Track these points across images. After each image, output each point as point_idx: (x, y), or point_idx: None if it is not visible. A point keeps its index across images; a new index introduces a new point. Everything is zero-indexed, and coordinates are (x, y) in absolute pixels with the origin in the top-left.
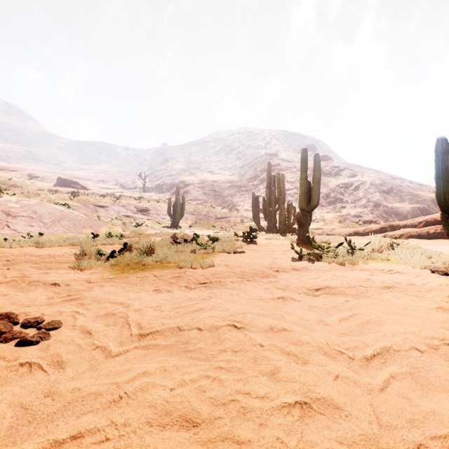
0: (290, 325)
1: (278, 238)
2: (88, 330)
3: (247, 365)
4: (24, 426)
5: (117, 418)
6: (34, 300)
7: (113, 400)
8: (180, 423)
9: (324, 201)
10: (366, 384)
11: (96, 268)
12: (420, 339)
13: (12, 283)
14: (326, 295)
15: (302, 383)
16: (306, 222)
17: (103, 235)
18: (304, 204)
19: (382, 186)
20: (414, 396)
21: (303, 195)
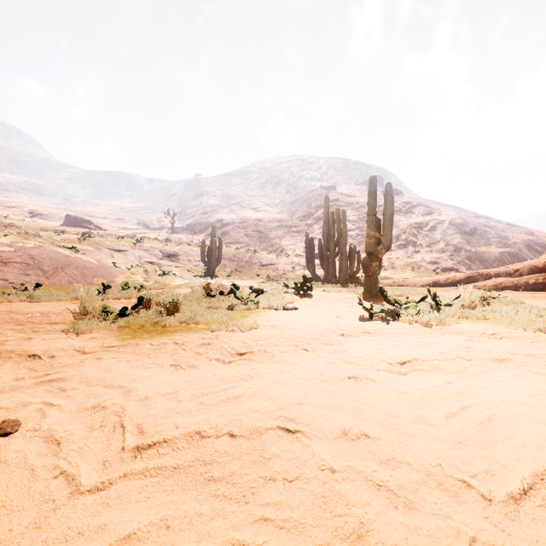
0: (374, 428)
1: (339, 290)
2: (56, 439)
3: (311, 515)
4: None
5: None
6: None
7: None
8: None
9: (393, 245)
10: None
11: (98, 331)
12: None
13: None
14: (416, 372)
15: None
16: (375, 269)
17: (119, 286)
18: (372, 247)
19: (464, 227)
20: None
21: (371, 235)
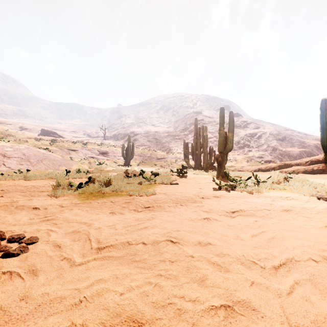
0: (214, 240)
1: (203, 173)
2: (58, 244)
3: (181, 273)
4: (1, 326)
5: (77, 319)
6: (19, 220)
7: (74, 303)
8: (128, 323)
9: (236, 146)
10: (276, 290)
11: (67, 196)
12: (314, 251)
13: (3, 207)
14: (240, 216)
15: (225, 288)
16: (224, 161)
17: (74, 171)
18: (221, 148)
19: (278, 136)
20: (315, 299)
21: (221, 141)
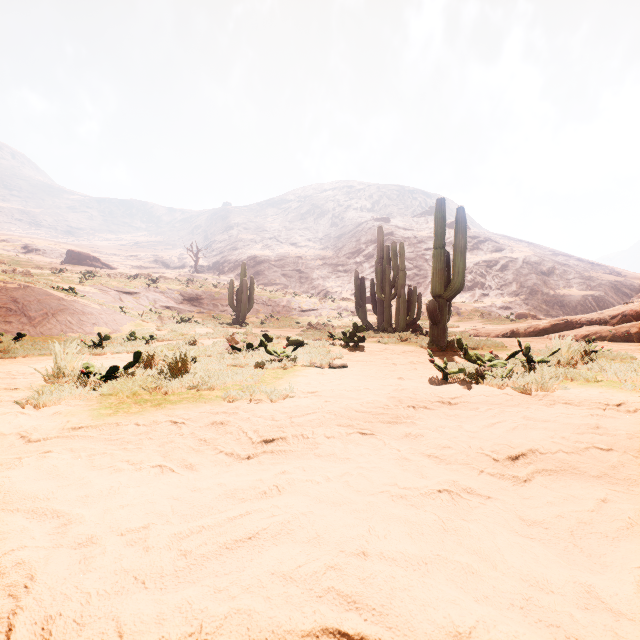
0: (522, 636)
1: (398, 342)
2: None
3: None
4: None
5: None
6: None
7: None
8: None
9: None
10: None
11: (70, 402)
12: None
13: None
14: (541, 476)
15: None
16: (444, 315)
17: (125, 336)
18: (440, 287)
19: (540, 266)
20: None
21: (439, 273)
